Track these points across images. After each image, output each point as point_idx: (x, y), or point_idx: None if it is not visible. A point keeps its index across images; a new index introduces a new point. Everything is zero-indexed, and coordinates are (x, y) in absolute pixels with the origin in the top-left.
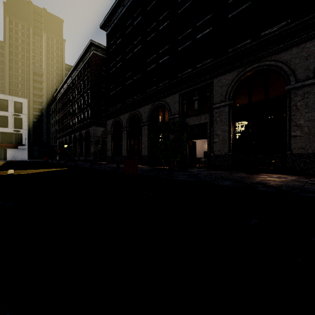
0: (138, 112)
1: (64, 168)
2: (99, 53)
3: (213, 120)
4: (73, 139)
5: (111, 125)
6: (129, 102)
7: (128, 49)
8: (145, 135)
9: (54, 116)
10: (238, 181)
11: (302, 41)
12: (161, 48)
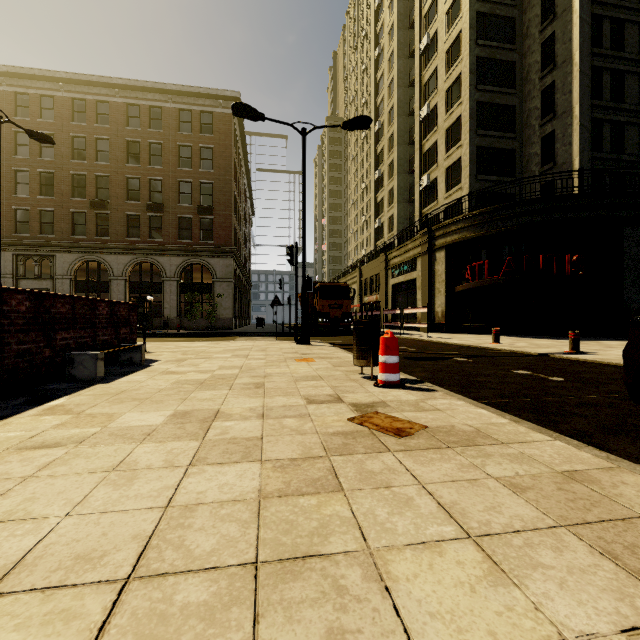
0: None
1: None
2: None
3: (56, 288)
4: None
5: None
6: None
7: None
8: None
9: None
10: None
11: (117, 254)
12: None
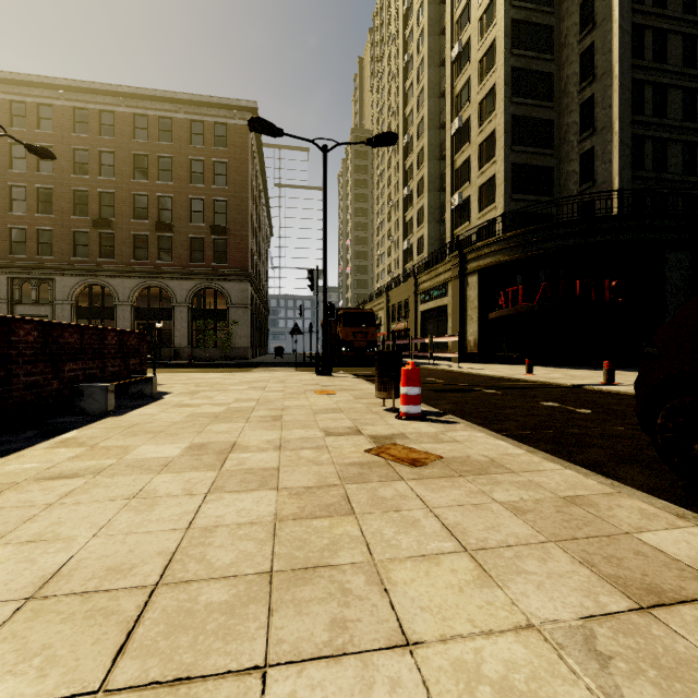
0: None
1: None
2: None
3: (56, 315)
4: None
5: None
6: None
7: None
8: None
9: None
10: None
11: (122, 277)
12: None
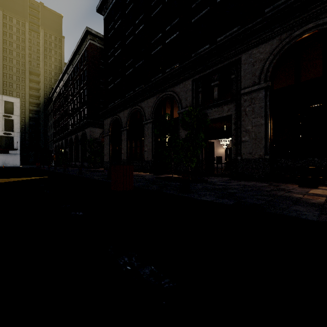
0: (140, 108)
1: (42, 177)
2: (97, 43)
3: (241, 111)
4: (69, 143)
5: (109, 124)
6: (129, 96)
7: (128, 32)
8: (148, 135)
9: (51, 119)
10: (323, 208)
11: None
12: (168, 25)
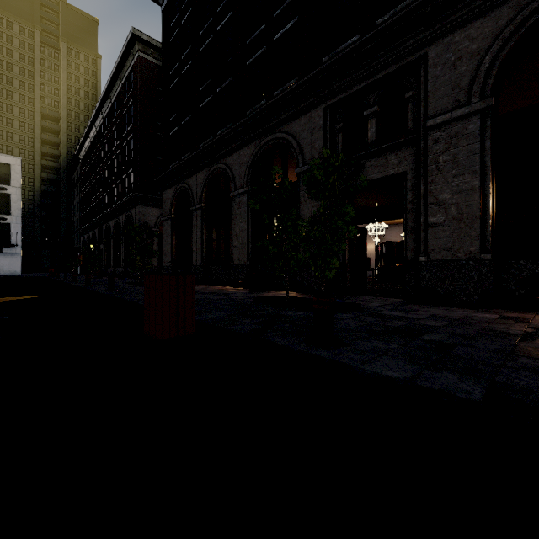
0: (225, 167)
1: (33, 296)
2: (151, 58)
3: (428, 162)
4: (104, 234)
5: (172, 200)
6: (206, 145)
7: (204, 30)
8: (241, 216)
9: (77, 193)
10: None
11: None
12: (278, 7)
